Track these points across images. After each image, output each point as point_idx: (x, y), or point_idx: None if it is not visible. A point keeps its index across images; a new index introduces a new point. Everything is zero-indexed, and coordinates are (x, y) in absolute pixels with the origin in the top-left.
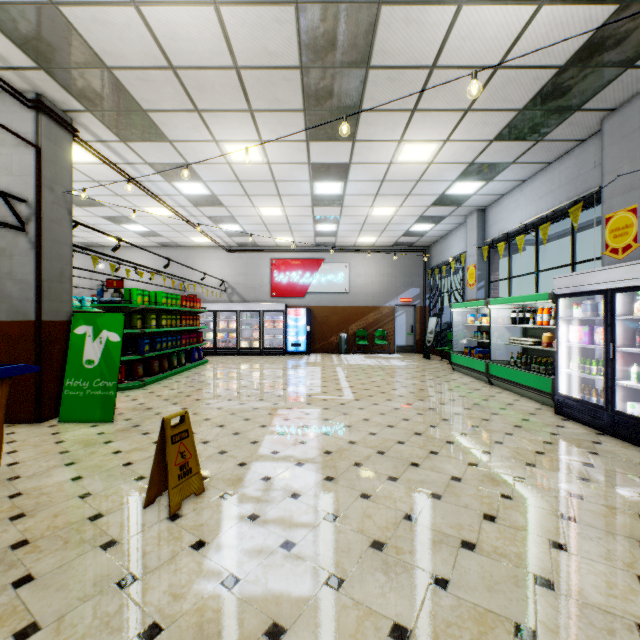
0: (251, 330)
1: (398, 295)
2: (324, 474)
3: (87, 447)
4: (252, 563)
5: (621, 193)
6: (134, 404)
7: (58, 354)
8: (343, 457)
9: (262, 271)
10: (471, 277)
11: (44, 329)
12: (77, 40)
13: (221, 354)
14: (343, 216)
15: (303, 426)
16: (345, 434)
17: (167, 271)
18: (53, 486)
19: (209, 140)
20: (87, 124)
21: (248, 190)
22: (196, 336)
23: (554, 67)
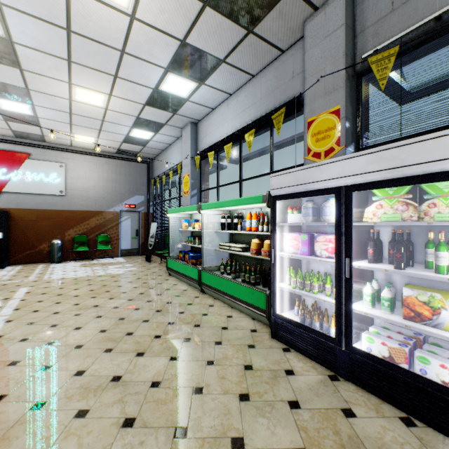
0: None
1: (123, 201)
2: None
3: None
4: None
5: (324, 95)
6: None
7: None
8: None
9: None
10: (186, 185)
11: None
12: None
13: None
14: (33, 91)
15: None
16: None
17: None
18: None
19: None
20: None
21: None
22: None
23: None
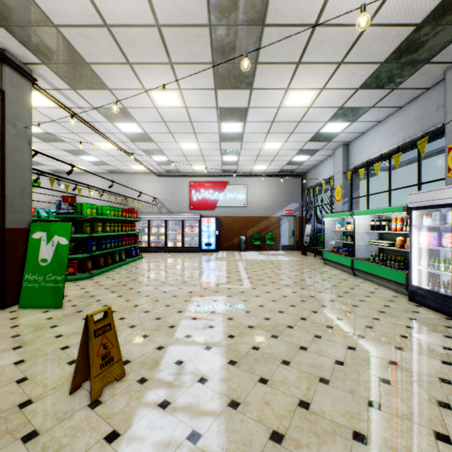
0: (175, 234)
1: (283, 208)
2: (228, 358)
3: (35, 331)
4: None
5: None
6: (81, 292)
7: (19, 254)
8: (244, 341)
9: (183, 190)
10: (338, 195)
11: (7, 235)
12: (27, 0)
13: (153, 251)
14: (243, 149)
15: (211, 312)
16: (245, 319)
17: (114, 190)
18: None
19: (140, 88)
20: (44, 75)
21: (171, 129)
22: (134, 238)
23: (412, 25)
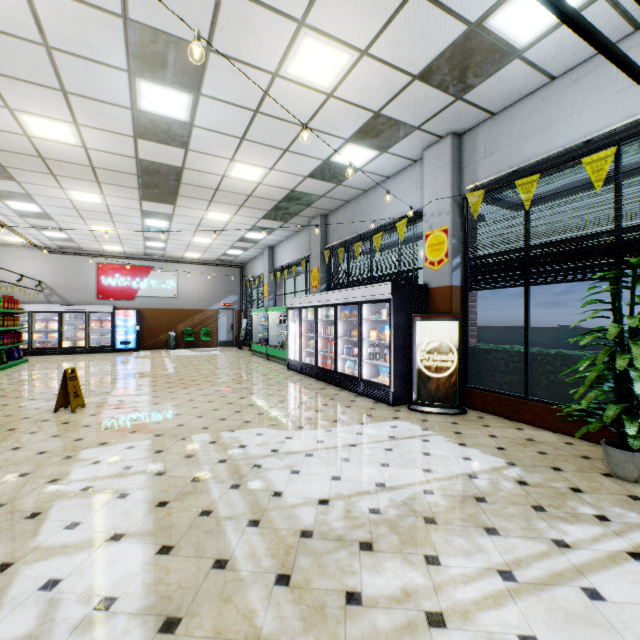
0: (75, 330)
1: (221, 300)
2: (153, 396)
3: None
4: (122, 414)
5: (315, 259)
6: None
7: None
8: (164, 391)
9: (87, 274)
10: (266, 291)
11: None
12: None
13: (39, 354)
14: (171, 239)
15: (139, 385)
16: (166, 385)
17: None
18: None
19: (57, 187)
20: None
21: (84, 215)
22: (16, 336)
23: (277, 201)
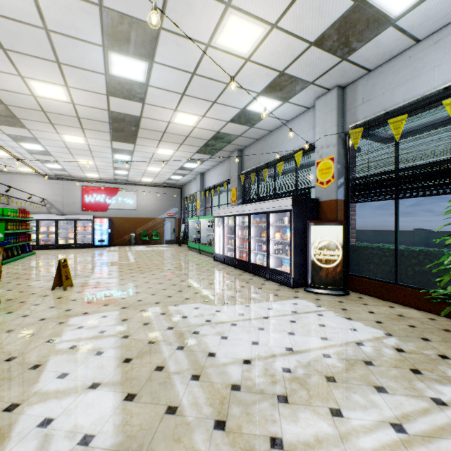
0: (67, 232)
1: (166, 211)
2: (120, 279)
3: None
4: (98, 292)
5: (234, 182)
6: (4, 272)
7: None
8: (128, 275)
9: (75, 193)
10: (198, 205)
11: None
12: None
13: (43, 249)
14: (132, 168)
15: (110, 271)
16: (129, 271)
17: None
18: (0, 292)
19: (54, 132)
20: None
21: (72, 152)
22: (27, 236)
23: (206, 140)
